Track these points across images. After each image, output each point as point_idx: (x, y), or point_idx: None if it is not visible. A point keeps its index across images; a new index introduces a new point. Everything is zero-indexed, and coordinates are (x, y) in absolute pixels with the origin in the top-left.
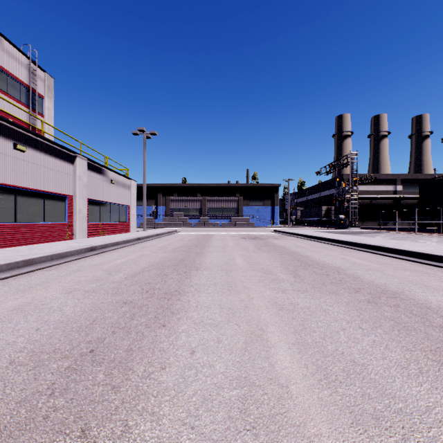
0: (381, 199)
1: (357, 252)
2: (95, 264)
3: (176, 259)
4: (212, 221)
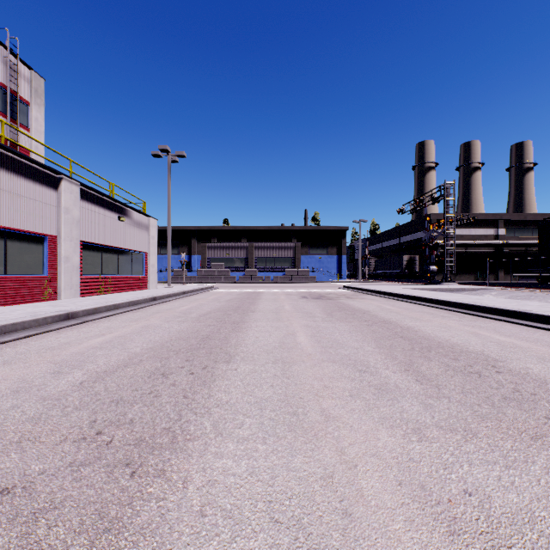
0: (478, 246)
1: (485, 320)
2: (50, 347)
3: (198, 335)
4: (261, 275)
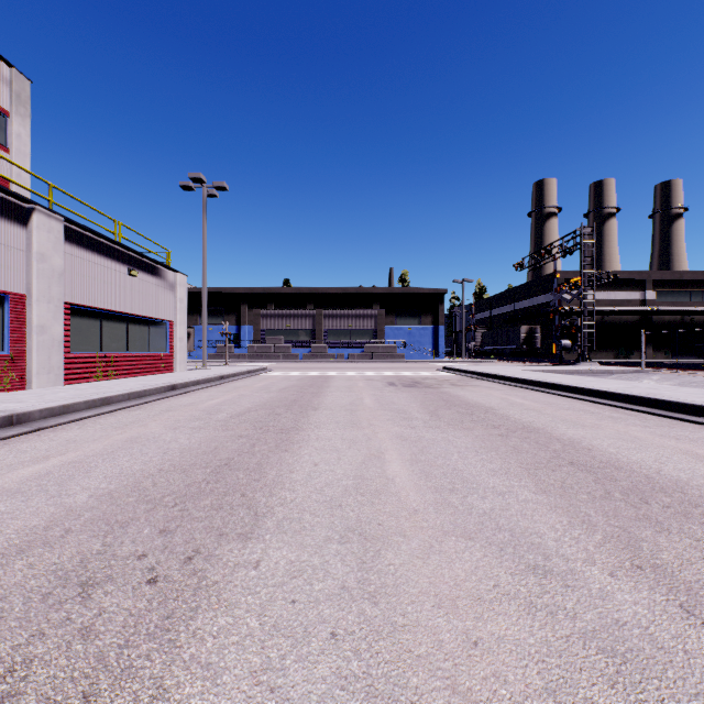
0: (620, 314)
1: (686, 426)
2: None
3: (213, 458)
4: (332, 352)
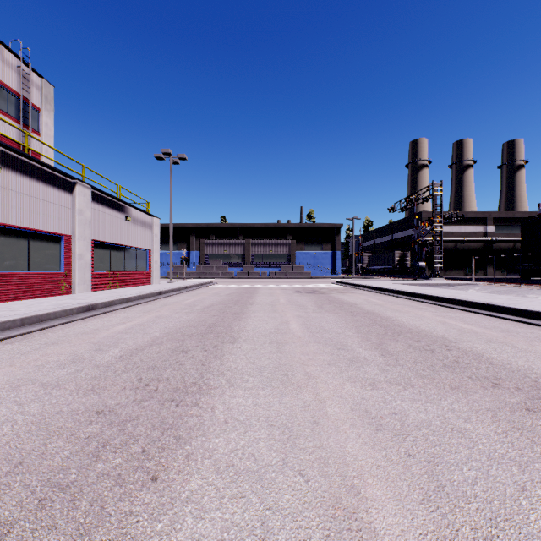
0: (468, 243)
1: (457, 312)
2: (84, 332)
3: (205, 323)
4: (257, 270)
